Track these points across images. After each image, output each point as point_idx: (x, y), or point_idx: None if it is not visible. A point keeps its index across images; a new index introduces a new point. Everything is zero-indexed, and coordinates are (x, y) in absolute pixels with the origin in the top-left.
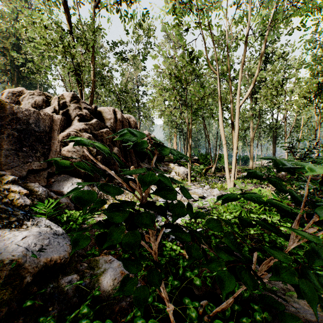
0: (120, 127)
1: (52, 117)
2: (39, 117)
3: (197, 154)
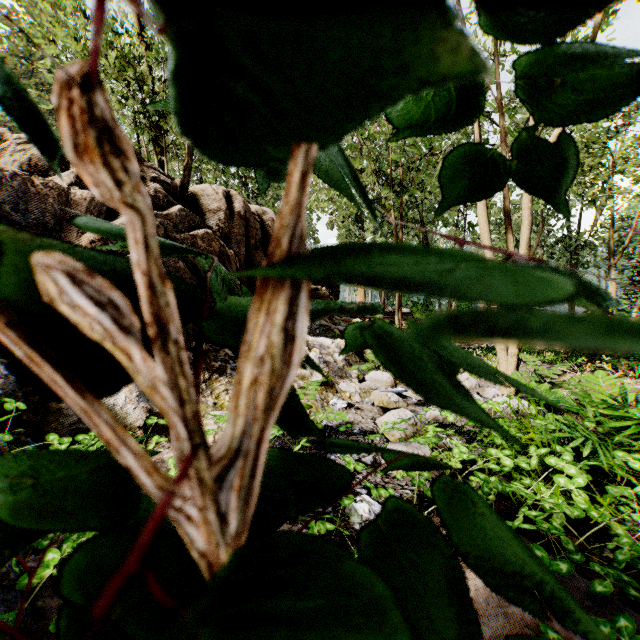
0: (240, 231)
1: (67, 194)
2: (29, 189)
3: (406, 304)
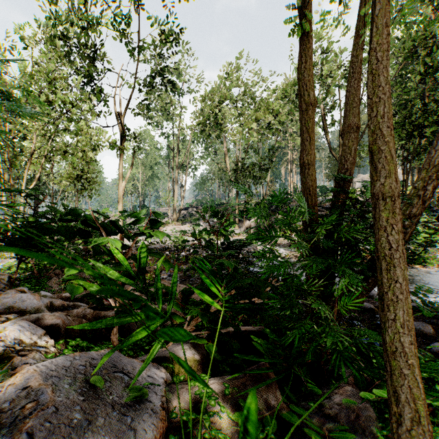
0: None
1: None
2: None
3: None
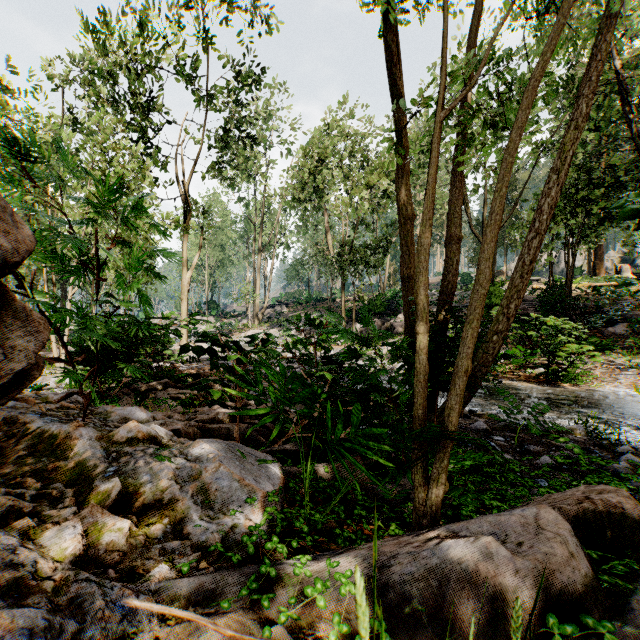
0: None
1: None
2: None
3: None
